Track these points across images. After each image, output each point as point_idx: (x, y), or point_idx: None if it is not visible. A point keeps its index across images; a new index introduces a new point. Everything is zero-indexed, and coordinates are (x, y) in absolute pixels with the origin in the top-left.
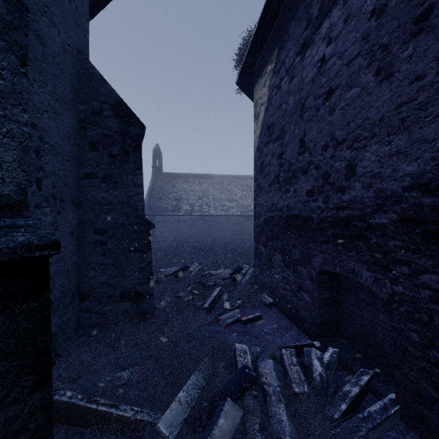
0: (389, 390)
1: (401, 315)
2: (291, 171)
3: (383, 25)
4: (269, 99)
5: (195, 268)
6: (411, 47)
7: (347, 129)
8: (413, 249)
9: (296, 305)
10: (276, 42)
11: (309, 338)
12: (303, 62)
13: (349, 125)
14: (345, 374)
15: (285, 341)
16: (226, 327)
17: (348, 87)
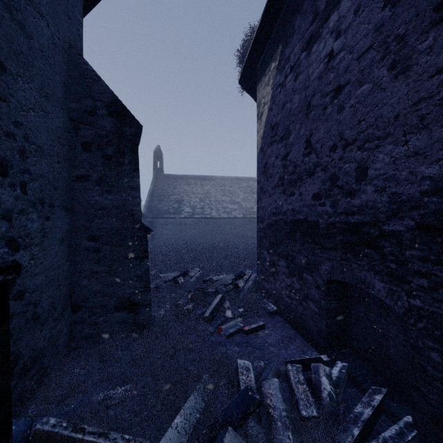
0: (404, 412)
1: (419, 331)
2: (296, 173)
3: (399, 14)
4: (272, 98)
5: (196, 273)
6: (432, 37)
7: (358, 129)
8: (433, 260)
9: (302, 314)
10: (280, 38)
11: (315, 350)
12: (309, 57)
13: (360, 124)
14: (355, 392)
15: (290, 353)
16: (228, 337)
17: (359, 83)
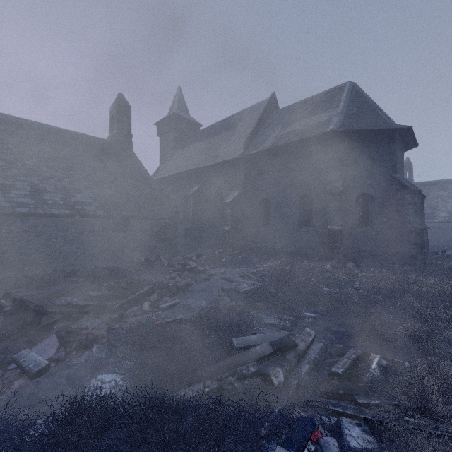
0: None
1: None
2: None
3: None
4: None
5: (450, 253)
6: None
7: None
8: None
9: None
10: None
11: None
12: None
13: None
14: None
15: None
16: None
17: None
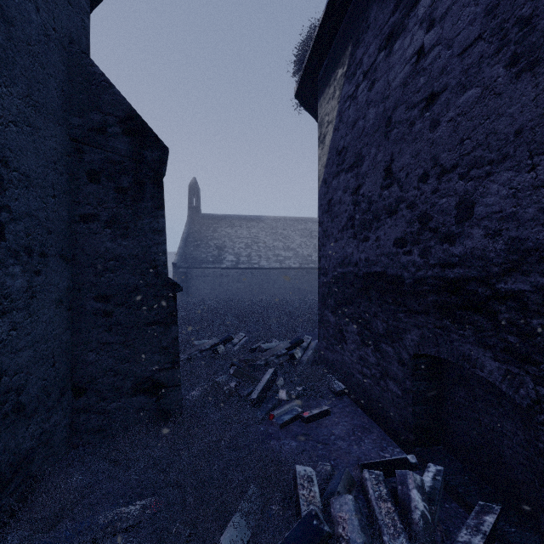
0: (527, 541)
1: None
2: (371, 211)
3: None
4: (339, 115)
5: (241, 340)
6: None
7: (459, 150)
8: None
9: (379, 397)
10: (349, 37)
11: (397, 445)
12: (390, 58)
13: (463, 143)
14: (455, 508)
15: (365, 450)
16: (282, 427)
17: (462, 88)
